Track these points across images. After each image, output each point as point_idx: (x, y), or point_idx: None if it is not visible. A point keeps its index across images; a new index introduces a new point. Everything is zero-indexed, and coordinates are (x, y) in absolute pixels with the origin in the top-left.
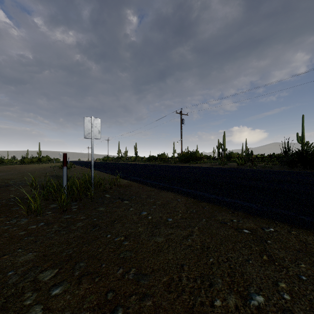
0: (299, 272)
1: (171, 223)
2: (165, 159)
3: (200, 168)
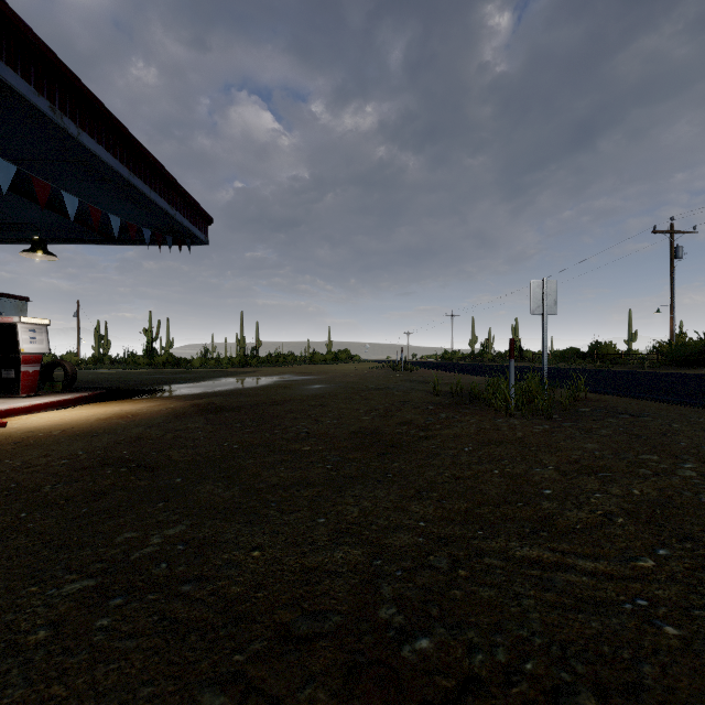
0: None
1: None
2: (615, 356)
3: None
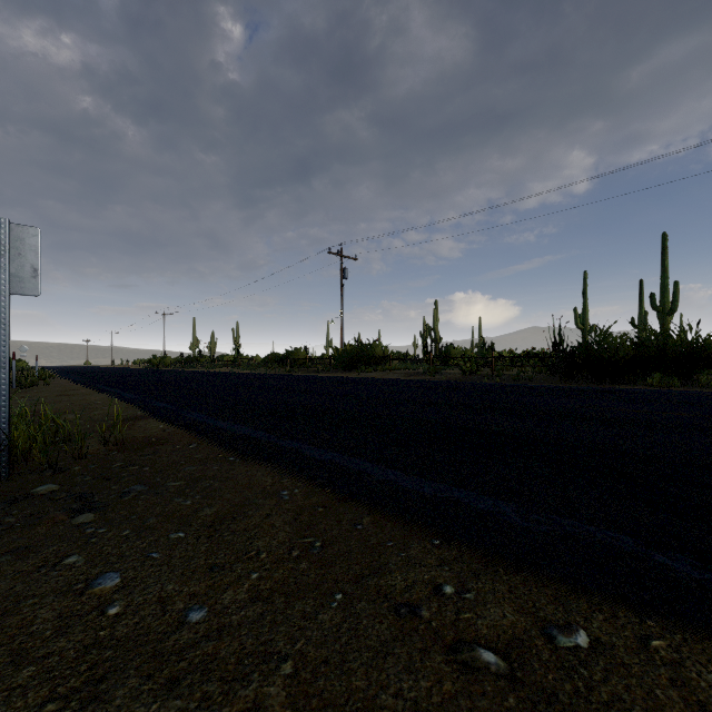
0: None
1: (187, 646)
2: (304, 361)
3: (380, 383)
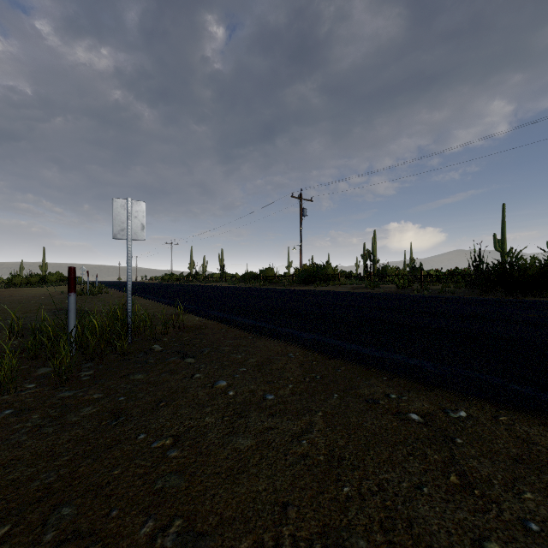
0: (522, 512)
1: (271, 406)
2: (273, 277)
3: (333, 294)
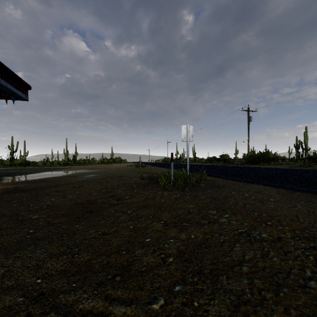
0: None
1: (274, 201)
2: (229, 160)
3: (276, 169)
